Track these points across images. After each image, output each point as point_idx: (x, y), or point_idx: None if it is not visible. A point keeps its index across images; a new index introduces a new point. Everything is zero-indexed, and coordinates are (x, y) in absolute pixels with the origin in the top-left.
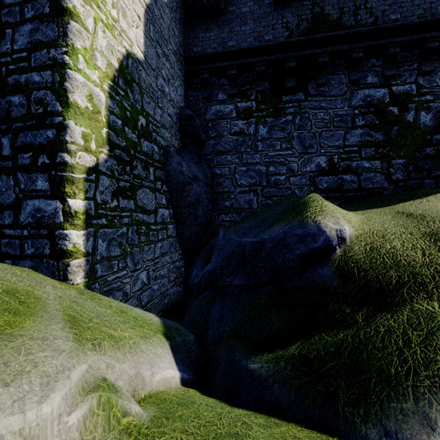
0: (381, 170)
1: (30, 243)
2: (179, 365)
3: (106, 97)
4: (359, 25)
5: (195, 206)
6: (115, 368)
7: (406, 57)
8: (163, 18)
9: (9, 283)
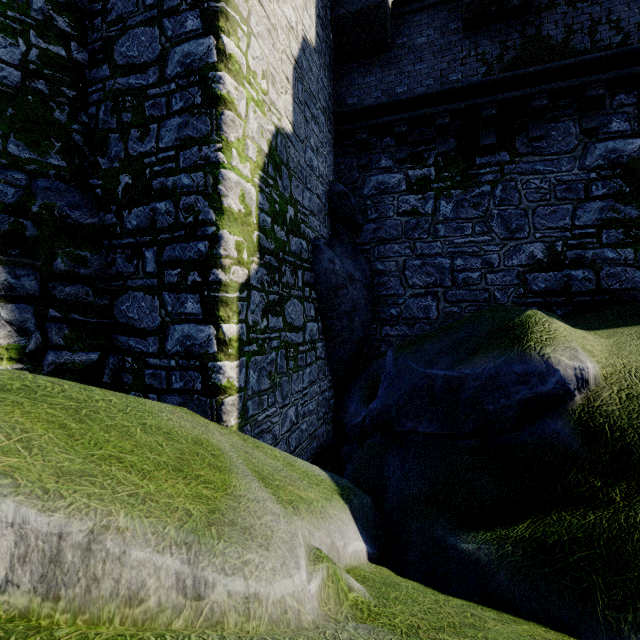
0: (635, 263)
1: (178, 375)
2: (362, 535)
3: (256, 193)
4: (599, 48)
5: (350, 316)
6: (315, 536)
7: None
8: (311, 70)
9: (189, 431)
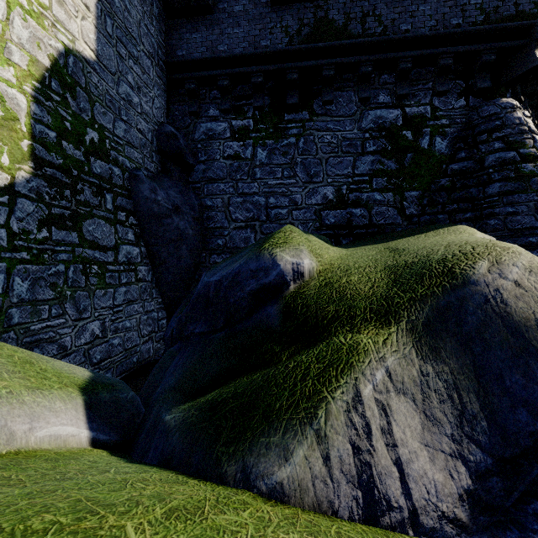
0: (394, 204)
1: None
2: (93, 424)
3: (28, 102)
4: (367, 35)
5: (177, 244)
6: None
7: (421, 74)
8: (129, 12)
9: None
